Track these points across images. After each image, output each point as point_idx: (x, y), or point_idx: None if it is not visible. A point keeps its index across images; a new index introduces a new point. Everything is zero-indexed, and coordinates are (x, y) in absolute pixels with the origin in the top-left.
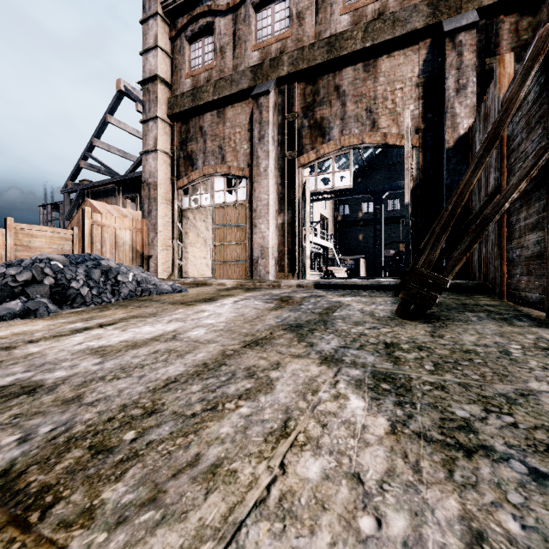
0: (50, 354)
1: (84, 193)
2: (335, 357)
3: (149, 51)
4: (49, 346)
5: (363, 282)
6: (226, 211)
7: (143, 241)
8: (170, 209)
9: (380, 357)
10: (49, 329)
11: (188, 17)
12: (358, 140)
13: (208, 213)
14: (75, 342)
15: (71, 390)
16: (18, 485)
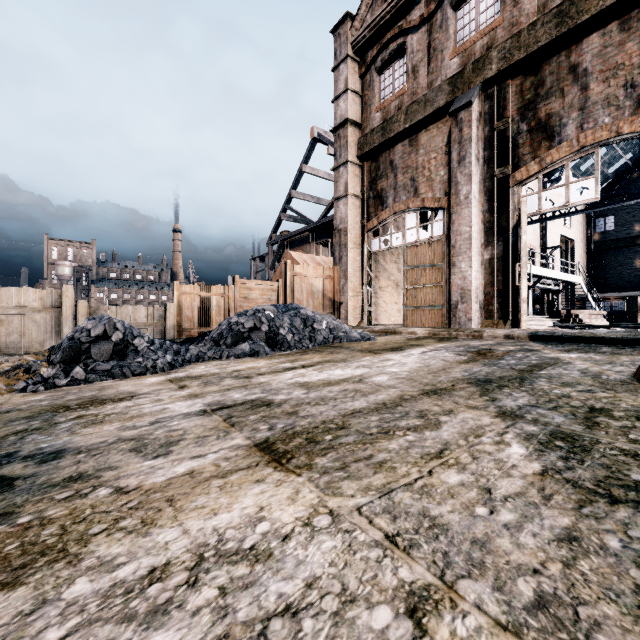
0: (273, 384)
1: (284, 243)
2: (516, 413)
3: (340, 97)
4: (271, 379)
5: (607, 334)
6: (419, 250)
7: (334, 288)
8: (359, 254)
9: (573, 419)
10: (269, 367)
11: (377, 47)
12: (610, 132)
13: (399, 252)
14: (287, 377)
15: (290, 408)
16: (273, 448)
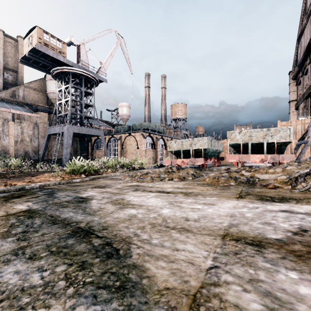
0: None
1: None
2: None
3: (289, 93)
4: None
5: None
6: None
7: None
8: None
9: None
10: None
11: (297, 80)
12: None
13: None
14: None
15: None
16: None
